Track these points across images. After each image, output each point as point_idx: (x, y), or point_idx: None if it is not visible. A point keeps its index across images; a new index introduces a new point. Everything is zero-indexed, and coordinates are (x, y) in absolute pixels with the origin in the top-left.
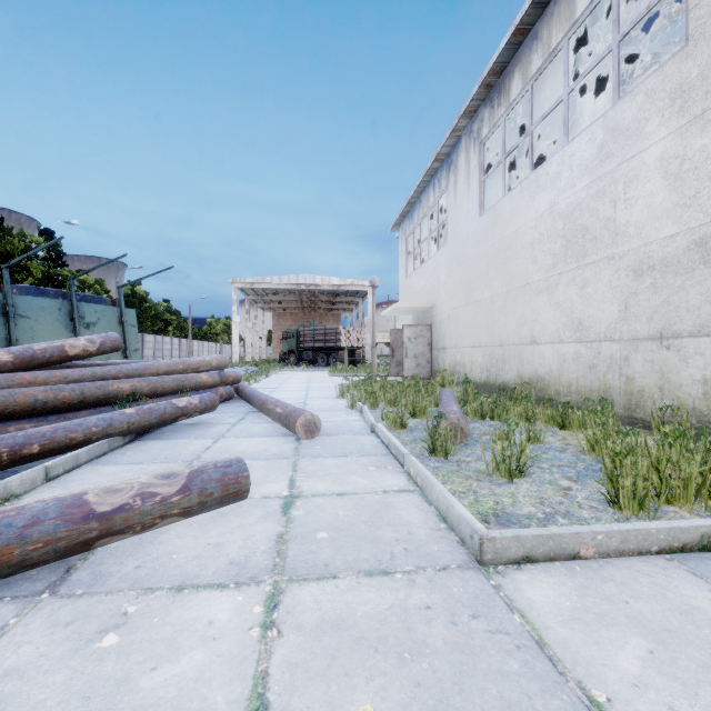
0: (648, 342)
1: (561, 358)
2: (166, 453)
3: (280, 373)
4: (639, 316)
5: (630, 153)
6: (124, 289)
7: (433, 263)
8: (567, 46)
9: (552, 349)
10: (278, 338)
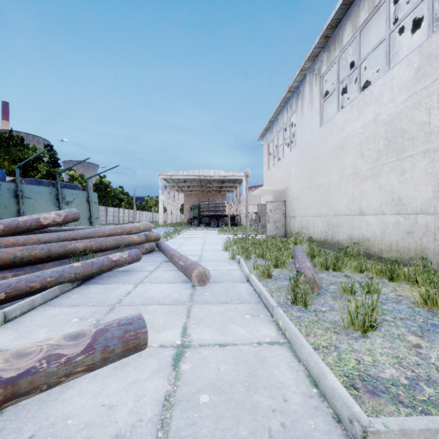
0: None
1: (383, 225)
2: (98, 297)
3: (187, 232)
4: None
5: None
6: (96, 180)
7: (287, 160)
8: None
9: (376, 219)
10: (187, 209)
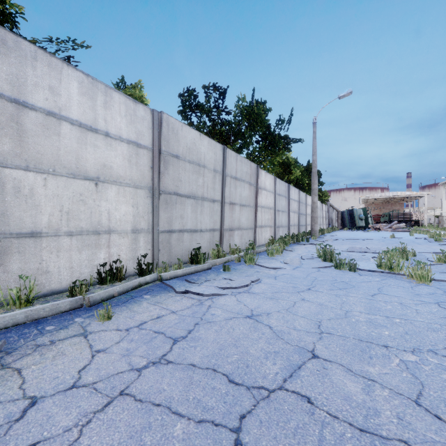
0: None
1: None
2: None
3: None
4: None
5: None
6: None
7: None
8: None
9: None
10: None
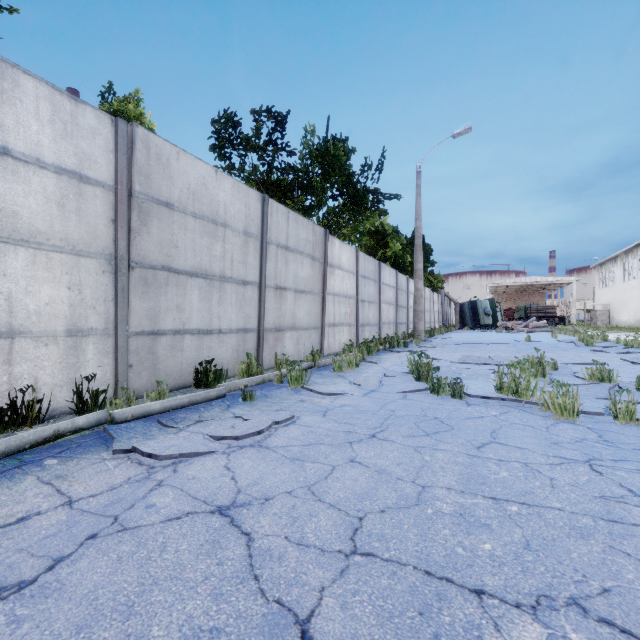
0: None
1: (636, 321)
2: None
3: None
4: None
5: None
6: None
7: (610, 289)
8: (637, 259)
9: (635, 319)
10: None
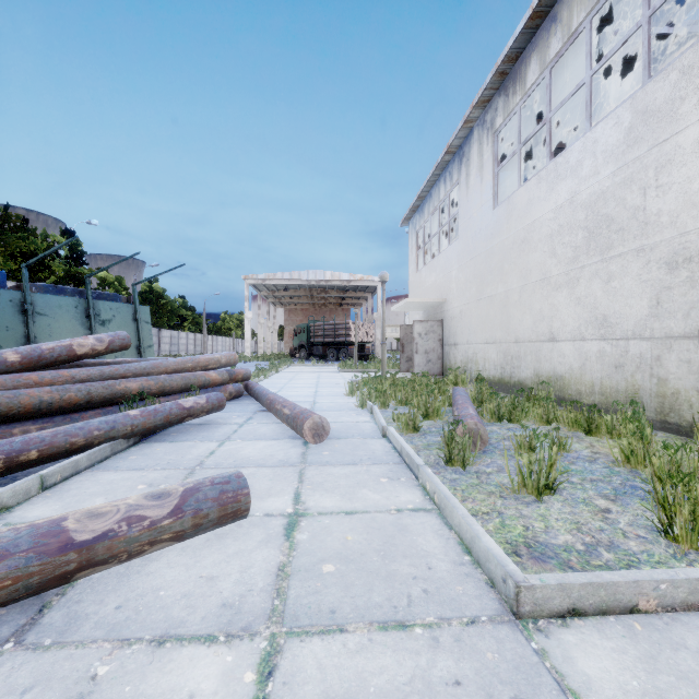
0: (684, 341)
1: (583, 356)
2: (168, 458)
3: (290, 368)
4: (673, 312)
5: (663, 136)
6: (143, 286)
7: (444, 258)
8: (589, 26)
9: (573, 346)
10: (289, 333)
